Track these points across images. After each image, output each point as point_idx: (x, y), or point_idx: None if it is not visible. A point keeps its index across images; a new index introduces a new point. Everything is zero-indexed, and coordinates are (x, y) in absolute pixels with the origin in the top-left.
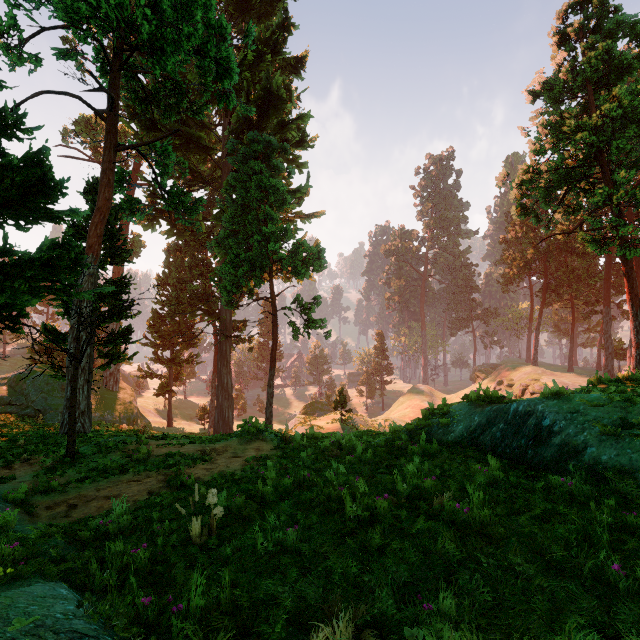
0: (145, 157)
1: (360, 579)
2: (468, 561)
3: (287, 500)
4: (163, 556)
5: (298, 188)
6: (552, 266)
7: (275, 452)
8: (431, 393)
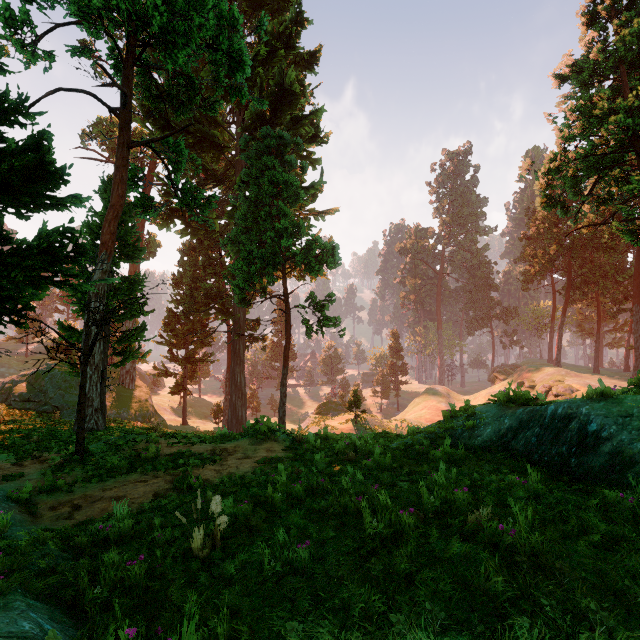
0: (158, 154)
1: (385, 617)
2: (523, 602)
3: (299, 508)
4: (161, 569)
5: (311, 184)
6: (576, 263)
7: (287, 453)
8: (448, 394)
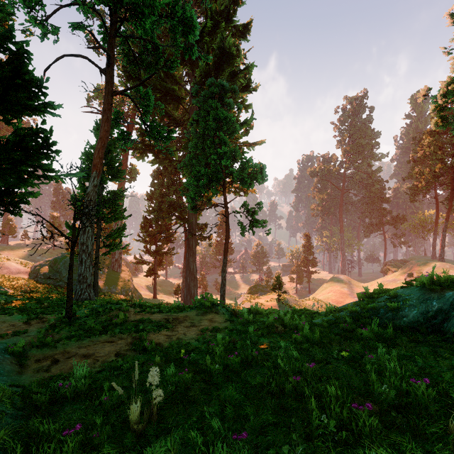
0: (133, 101)
1: None
2: None
3: (235, 380)
4: (98, 439)
5: (245, 121)
6: None
7: (225, 324)
8: (349, 281)
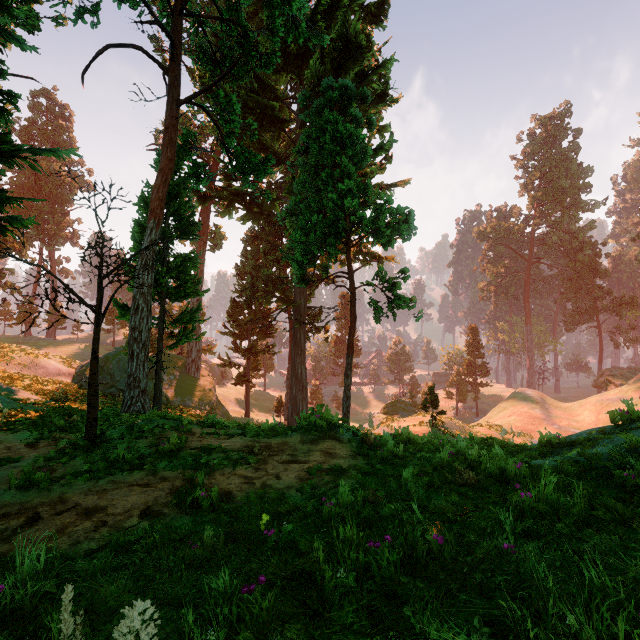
0: (210, 115)
1: None
2: None
3: (393, 632)
4: None
5: (380, 145)
6: None
7: (354, 460)
8: (542, 399)
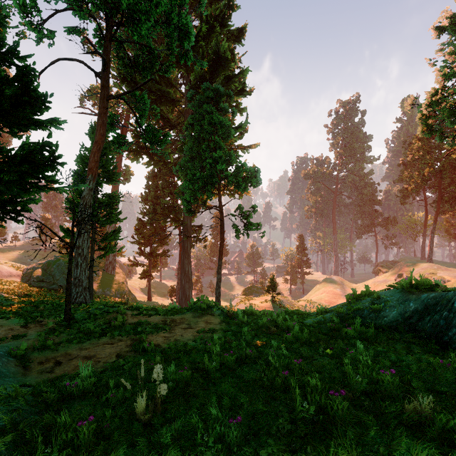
0: (129, 104)
1: None
2: None
3: (230, 376)
4: (109, 429)
5: (239, 125)
6: (445, 182)
7: (221, 325)
8: (342, 282)
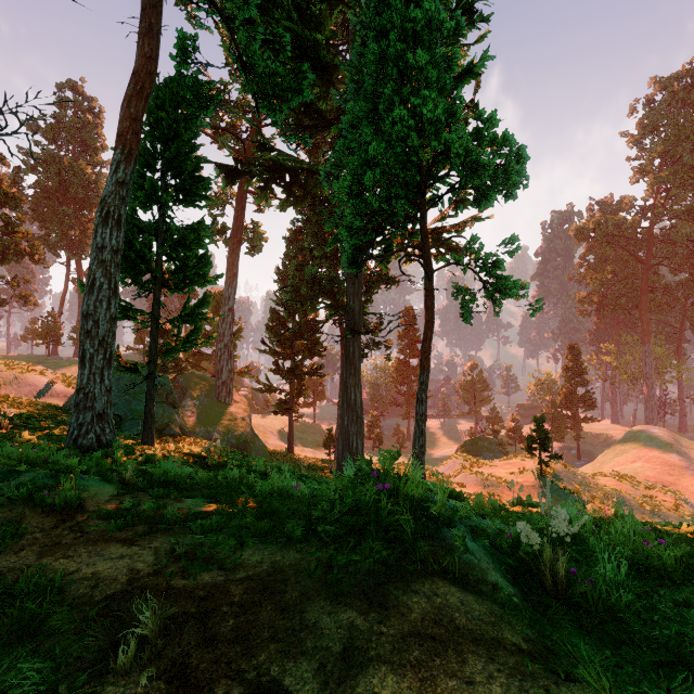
0: (216, 6)
1: None
2: None
3: None
4: None
5: (468, 66)
6: None
7: None
8: (676, 440)
